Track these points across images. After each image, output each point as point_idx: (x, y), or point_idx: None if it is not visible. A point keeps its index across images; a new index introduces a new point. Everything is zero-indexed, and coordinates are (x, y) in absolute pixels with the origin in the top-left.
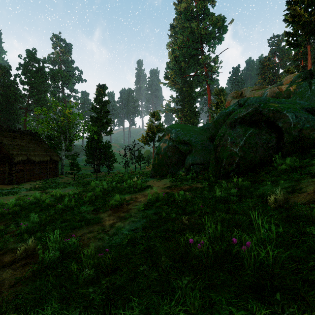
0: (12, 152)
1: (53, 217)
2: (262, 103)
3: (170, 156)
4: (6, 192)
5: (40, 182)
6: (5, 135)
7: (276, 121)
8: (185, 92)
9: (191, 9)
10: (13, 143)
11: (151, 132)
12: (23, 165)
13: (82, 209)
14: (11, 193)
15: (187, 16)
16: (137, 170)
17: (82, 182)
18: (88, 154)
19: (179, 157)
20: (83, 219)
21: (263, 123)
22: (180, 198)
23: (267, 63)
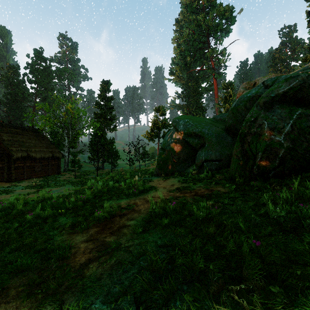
0: (11, 148)
1: (6, 238)
2: None
3: (178, 152)
4: (0, 190)
5: (40, 179)
6: (5, 131)
7: None
8: (191, 87)
9: (197, 1)
10: (13, 139)
11: (156, 127)
12: (23, 161)
13: (59, 223)
14: (4, 192)
15: (193, 9)
16: (141, 167)
17: (82, 180)
18: (91, 150)
19: (189, 153)
20: (43, 248)
21: None
22: (202, 213)
23: (278, 55)
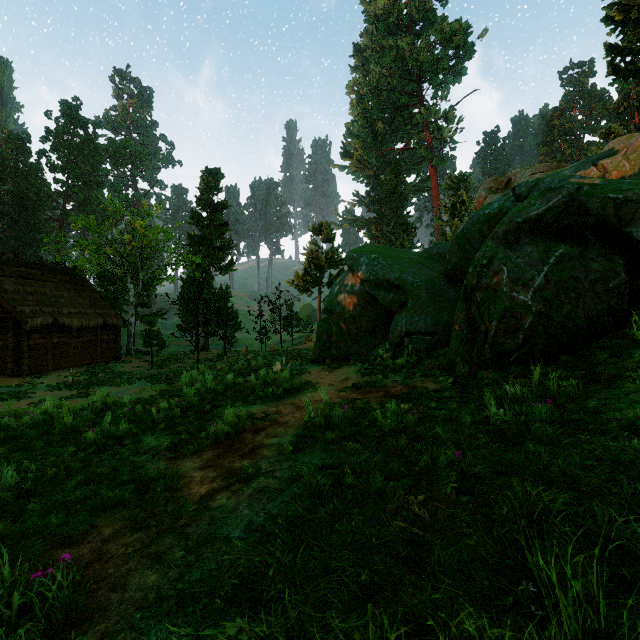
0: (21, 308)
1: (64, 468)
2: (585, 184)
3: (356, 316)
4: (4, 392)
5: (80, 371)
6: (8, 273)
7: (625, 225)
8: (386, 183)
9: (397, 10)
10: (25, 290)
11: (315, 265)
12: (46, 335)
13: (145, 444)
14: (13, 396)
15: (389, 27)
16: (284, 345)
17: (167, 372)
18: (183, 312)
19: (377, 318)
20: (134, 478)
21: (590, 233)
22: (389, 421)
23: (558, 122)
